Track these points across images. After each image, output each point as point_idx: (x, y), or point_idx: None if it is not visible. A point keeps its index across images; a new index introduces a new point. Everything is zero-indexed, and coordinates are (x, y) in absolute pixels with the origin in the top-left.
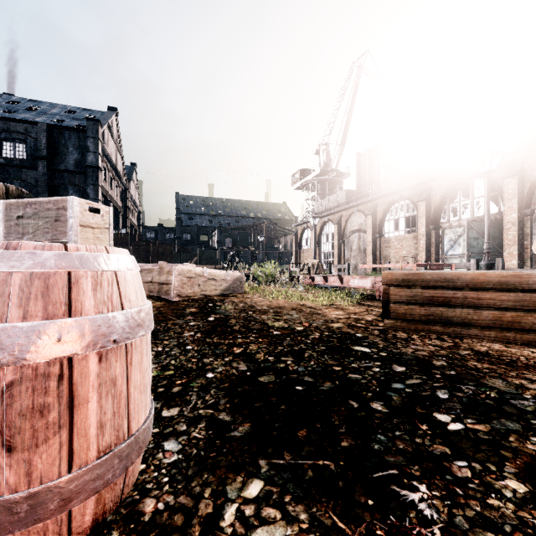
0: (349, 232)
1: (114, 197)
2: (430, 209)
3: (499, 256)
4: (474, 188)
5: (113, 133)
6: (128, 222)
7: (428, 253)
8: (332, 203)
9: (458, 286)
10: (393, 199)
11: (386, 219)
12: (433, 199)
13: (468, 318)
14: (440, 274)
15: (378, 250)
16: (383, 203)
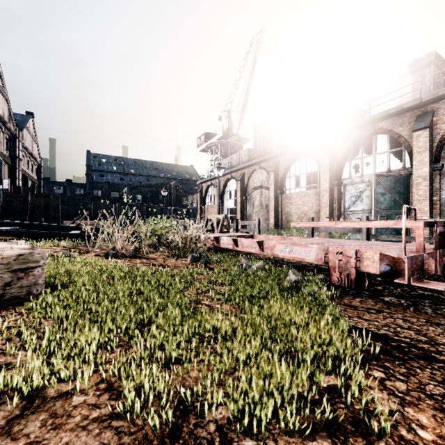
0: (251, 188)
1: None
2: (333, 165)
3: None
4: (377, 144)
5: None
6: (18, 173)
7: (331, 209)
8: (234, 161)
9: None
10: (294, 156)
11: (287, 176)
12: (335, 155)
13: None
14: None
15: (280, 206)
16: (284, 159)
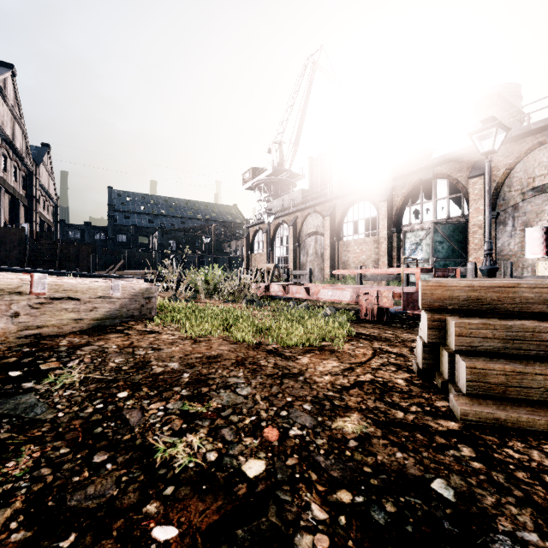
0: (305, 235)
1: (10, 181)
2: (392, 211)
3: (463, 262)
4: (436, 189)
5: (6, 96)
6: (35, 216)
7: (390, 258)
8: (286, 203)
9: None
10: (352, 199)
11: (345, 221)
12: (395, 200)
13: None
14: None
15: (337, 255)
16: (341, 203)
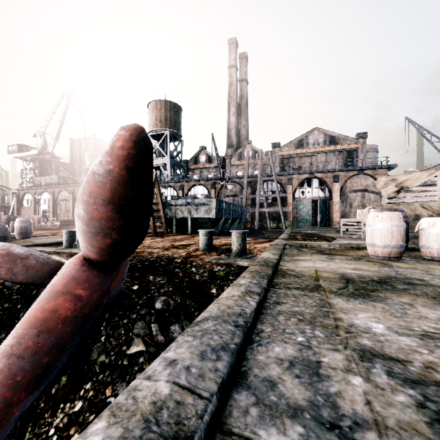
0: (60, 200)
1: None
2: None
3: None
4: None
5: None
6: None
7: None
8: (48, 180)
9: (72, 221)
10: None
11: None
12: None
13: (72, 226)
14: (70, 220)
15: None
16: (78, 189)
